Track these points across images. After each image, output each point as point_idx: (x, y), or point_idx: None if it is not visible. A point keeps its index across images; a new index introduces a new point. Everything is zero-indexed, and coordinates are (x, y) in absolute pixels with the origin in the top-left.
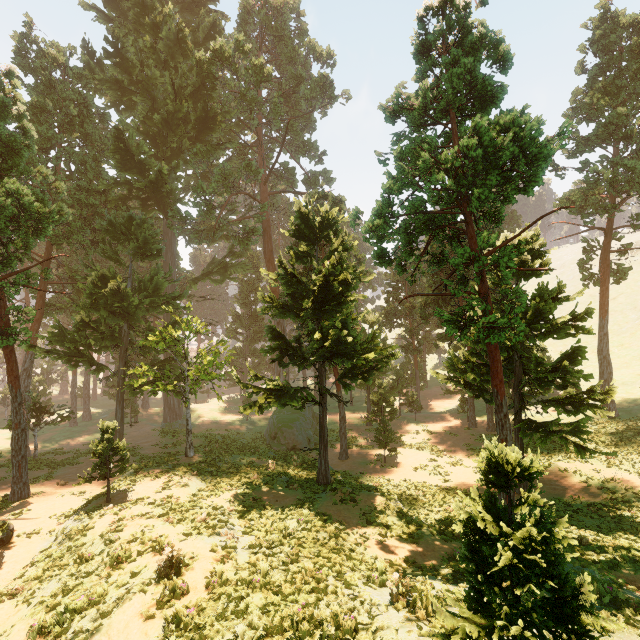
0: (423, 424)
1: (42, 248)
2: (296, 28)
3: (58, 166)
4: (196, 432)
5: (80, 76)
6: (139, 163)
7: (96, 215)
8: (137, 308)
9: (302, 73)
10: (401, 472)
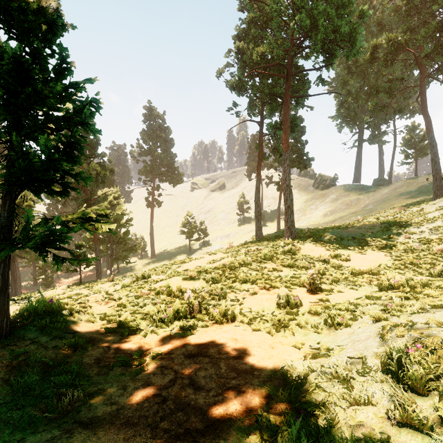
0: (73, 278)
1: None
2: None
3: None
4: None
5: None
6: None
7: None
8: None
9: None
10: None
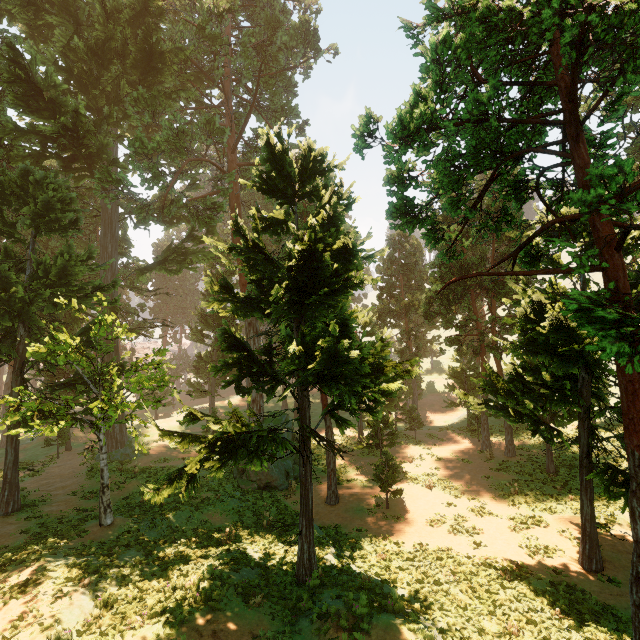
0: (425, 445)
1: None
2: None
3: None
4: (143, 463)
5: None
6: (50, 102)
7: None
8: (33, 303)
9: (280, 17)
10: (412, 528)
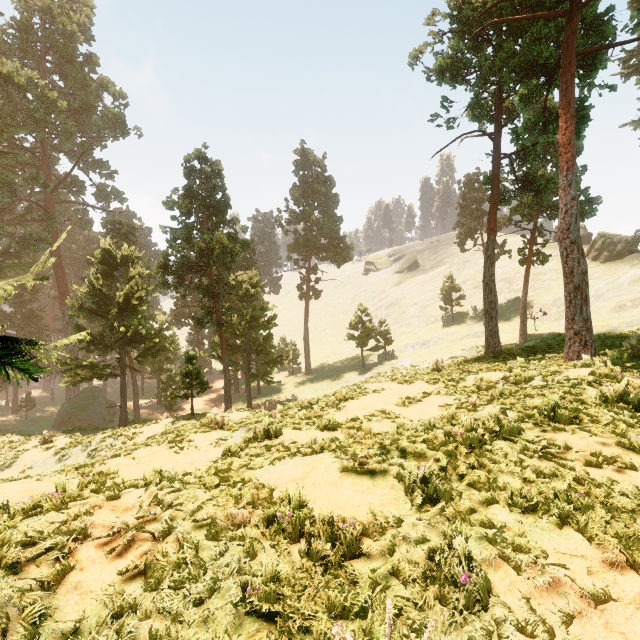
0: (203, 397)
1: None
2: (86, 54)
3: None
4: None
5: None
6: None
7: None
8: None
9: (94, 102)
10: None
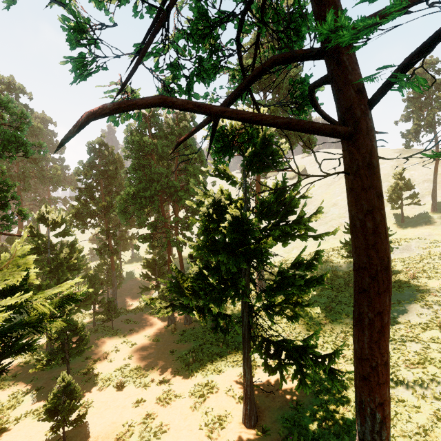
0: (122, 332)
1: None
2: None
3: None
4: None
5: None
6: None
7: None
8: None
9: None
10: None
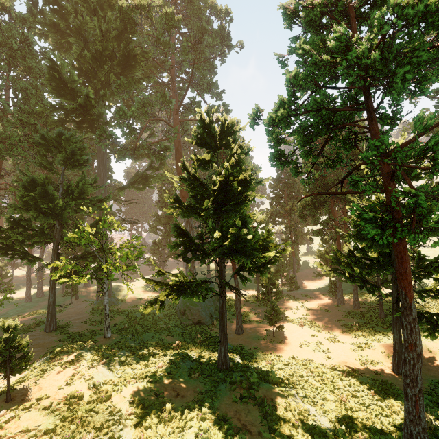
0: (300, 301)
1: (11, 165)
2: None
3: (7, 94)
4: (122, 308)
5: (24, 20)
6: (71, 90)
7: (36, 133)
8: (65, 209)
9: (206, 26)
10: (288, 348)
